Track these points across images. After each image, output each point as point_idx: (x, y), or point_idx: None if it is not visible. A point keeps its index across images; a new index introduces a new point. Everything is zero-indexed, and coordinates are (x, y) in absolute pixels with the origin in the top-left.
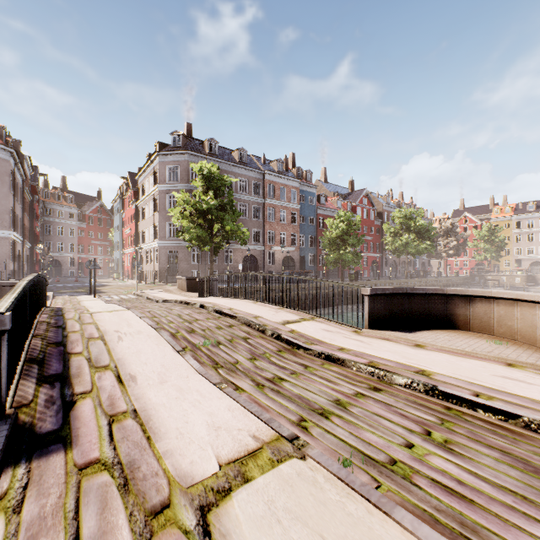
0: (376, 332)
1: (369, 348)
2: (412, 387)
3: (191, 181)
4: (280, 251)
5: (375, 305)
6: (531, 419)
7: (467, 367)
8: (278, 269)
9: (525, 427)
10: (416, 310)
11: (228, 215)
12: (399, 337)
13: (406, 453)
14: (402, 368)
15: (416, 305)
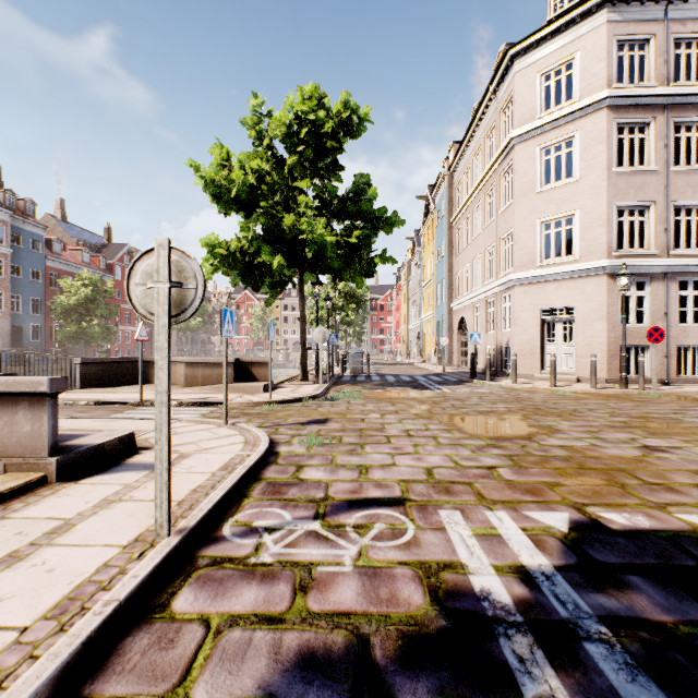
0: (86, 390)
1: (73, 396)
2: (89, 404)
3: None
4: None
5: (87, 371)
6: (133, 402)
7: (131, 395)
8: None
9: (131, 405)
10: (124, 374)
11: None
12: (102, 390)
13: (66, 416)
14: (88, 399)
15: (124, 370)
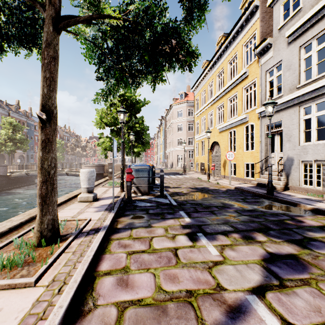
0: None
1: None
2: None
3: (3, 124)
4: (18, 153)
5: None
6: None
7: None
8: (17, 161)
9: None
10: None
11: (27, 141)
12: None
13: None
14: None
15: None
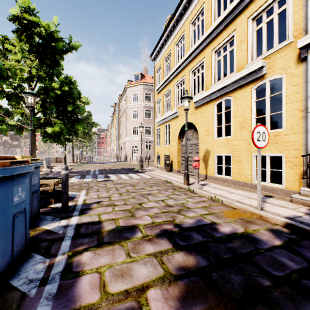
0: None
1: None
2: None
3: None
4: None
5: None
6: None
7: None
8: None
9: None
10: None
11: None
12: None
13: None
14: None
15: None
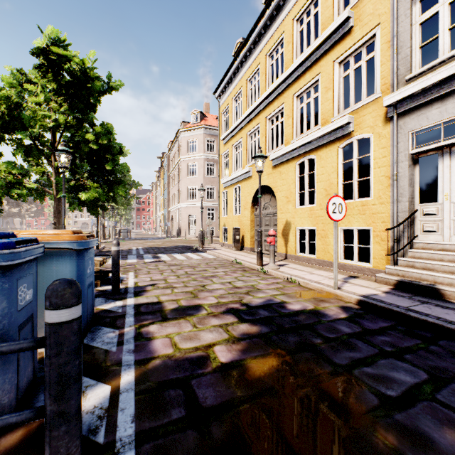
0: None
1: None
2: None
3: None
4: None
5: None
6: None
7: None
8: None
9: None
10: None
11: None
12: None
13: None
14: None
15: None
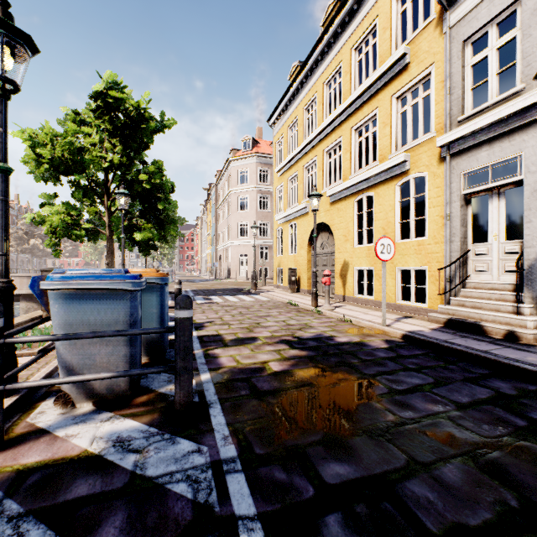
0: None
1: None
2: None
3: None
4: None
5: None
6: None
7: None
8: None
9: None
10: None
11: None
12: None
13: None
14: None
15: None
